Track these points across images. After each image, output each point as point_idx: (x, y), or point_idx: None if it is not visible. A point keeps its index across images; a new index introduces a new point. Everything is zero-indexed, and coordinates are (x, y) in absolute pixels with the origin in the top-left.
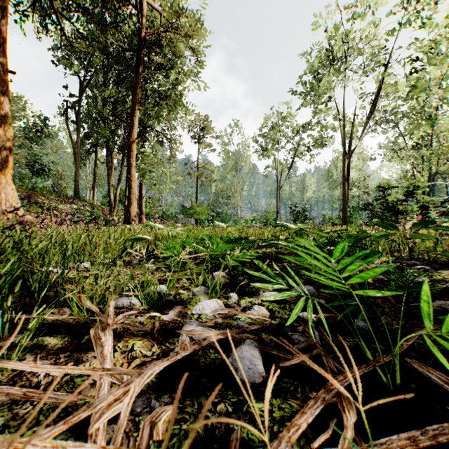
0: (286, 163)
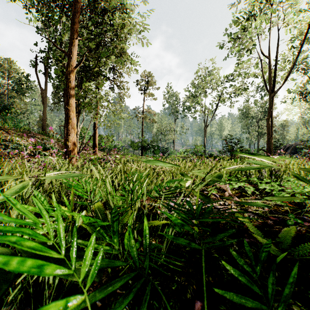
0: (212, 106)
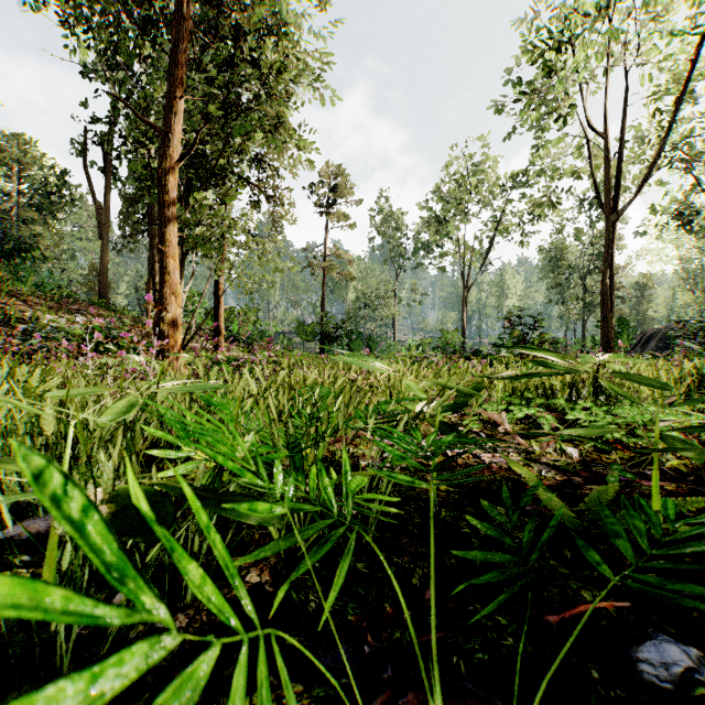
0: (480, 243)
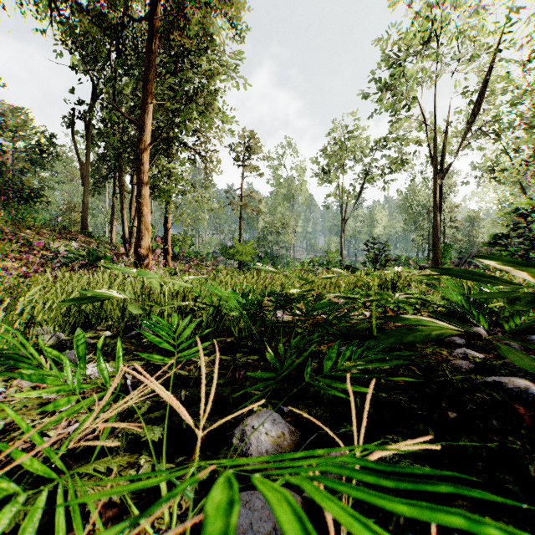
0: (353, 189)
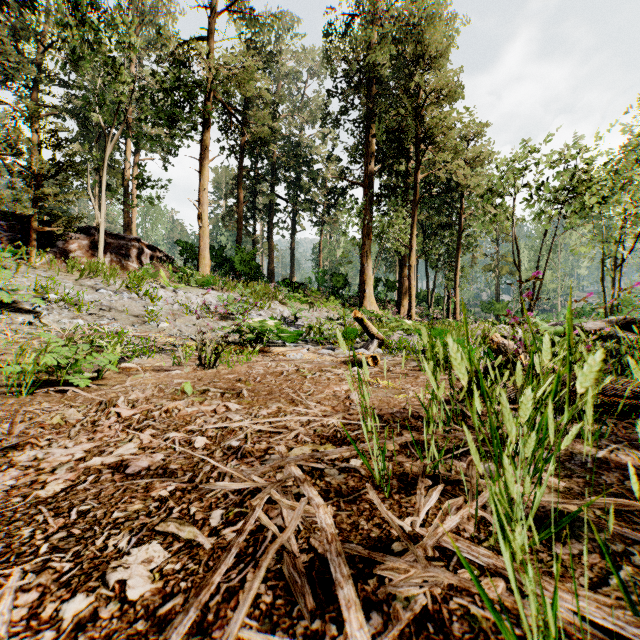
0: None
